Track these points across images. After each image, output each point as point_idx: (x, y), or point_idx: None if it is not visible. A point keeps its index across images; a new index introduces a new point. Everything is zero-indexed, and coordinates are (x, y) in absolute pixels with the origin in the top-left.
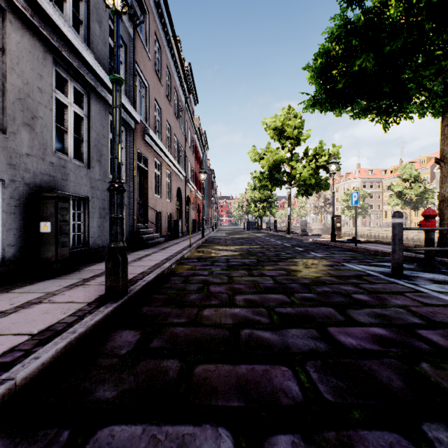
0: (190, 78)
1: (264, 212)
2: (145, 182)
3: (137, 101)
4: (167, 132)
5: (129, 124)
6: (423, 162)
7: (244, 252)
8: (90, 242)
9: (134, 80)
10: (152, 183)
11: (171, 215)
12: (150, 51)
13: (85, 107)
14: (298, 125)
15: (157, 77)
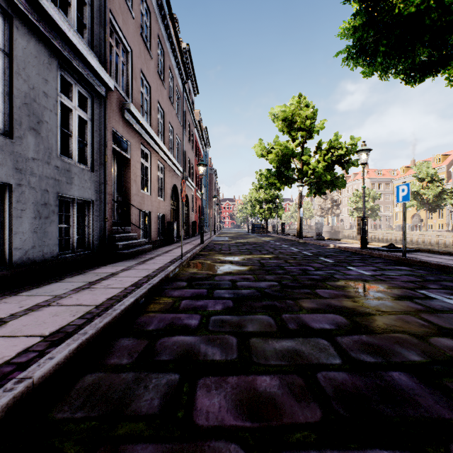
0: (189, 63)
1: (269, 214)
2: (126, 173)
3: (113, 65)
4: (159, 117)
5: (97, 90)
6: (437, 160)
7: (256, 266)
8: (14, 257)
9: (106, 31)
10: (136, 176)
11: (165, 216)
12: (133, 7)
13: (2, 38)
14: (310, 115)
15: (144, 44)
